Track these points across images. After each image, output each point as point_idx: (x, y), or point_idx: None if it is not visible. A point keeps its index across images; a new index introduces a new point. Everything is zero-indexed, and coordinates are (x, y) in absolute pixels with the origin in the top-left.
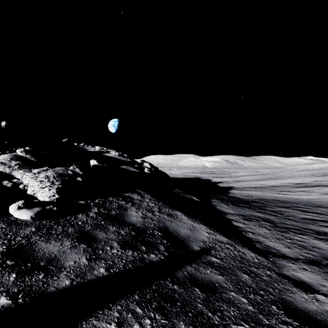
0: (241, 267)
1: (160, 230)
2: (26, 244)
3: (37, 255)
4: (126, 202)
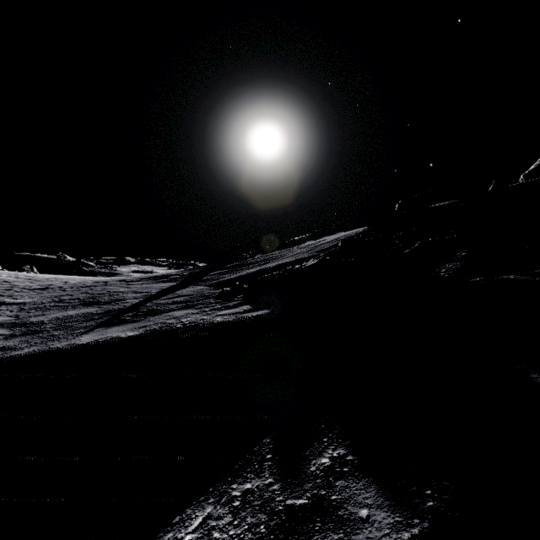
0: (54, 337)
1: (140, 320)
2: (191, 296)
3: (179, 297)
4: (215, 308)
